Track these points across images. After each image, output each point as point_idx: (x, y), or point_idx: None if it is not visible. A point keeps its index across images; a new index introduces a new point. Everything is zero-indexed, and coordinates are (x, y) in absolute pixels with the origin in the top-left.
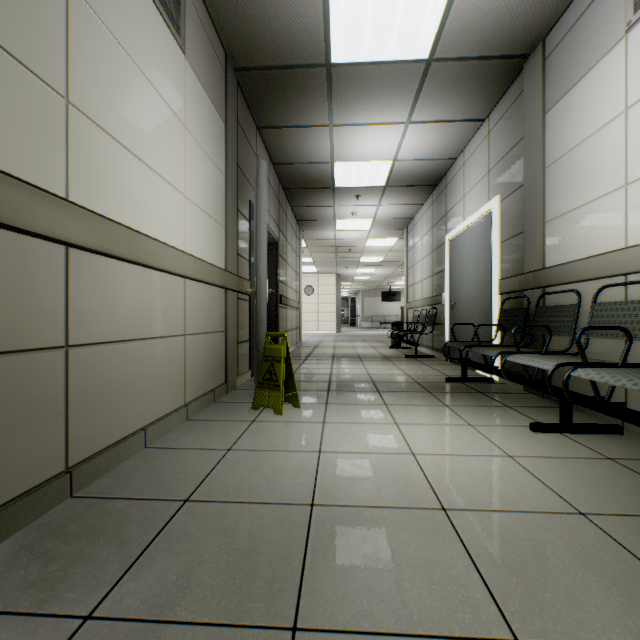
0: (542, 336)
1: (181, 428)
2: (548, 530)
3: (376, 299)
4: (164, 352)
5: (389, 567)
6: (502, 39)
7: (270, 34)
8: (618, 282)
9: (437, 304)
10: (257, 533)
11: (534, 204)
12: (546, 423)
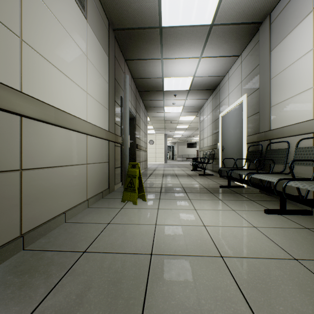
0: (269, 164)
1: (84, 212)
2: (278, 269)
3: (184, 146)
4: (75, 173)
5: (193, 291)
6: (249, 14)
7: (131, 11)
8: (309, 137)
9: (215, 149)
10: (121, 271)
11: (265, 97)
12: (272, 209)
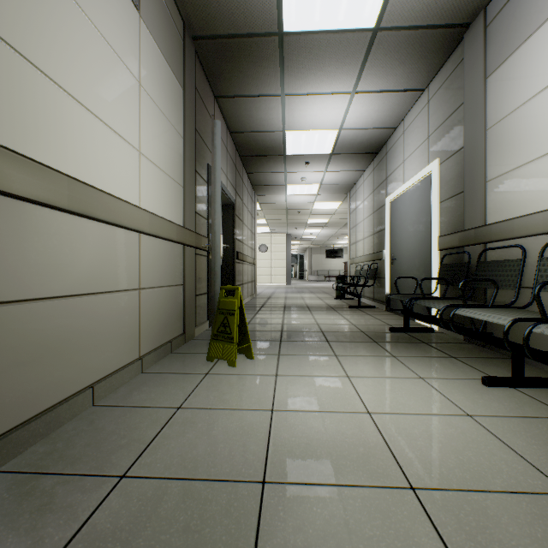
0: (483, 289)
1: (134, 382)
2: (539, 520)
3: (321, 256)
4: (116, 306)
5: None
6: (446, 7)
7: (225, 1)
8: None
9: (378, 260)
10: (198, 527)
11: (475, 164)
12: (498, 377)
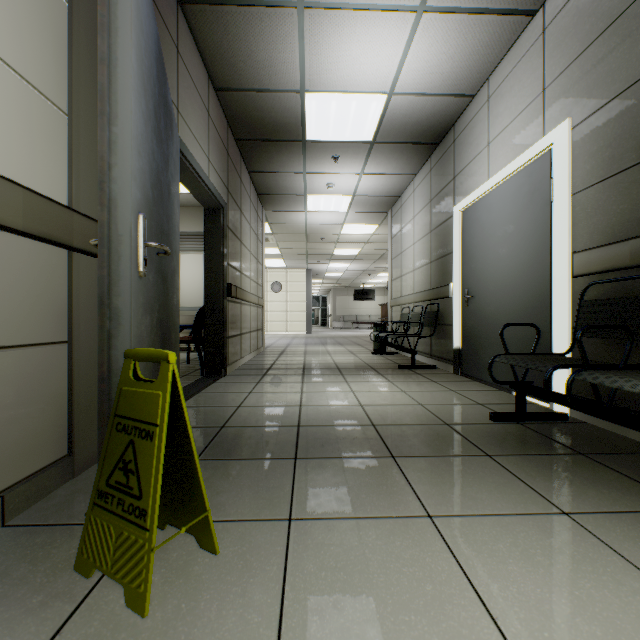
0: None
1: None
2: None
3: (348, 298)
4: None
5: None
6: None
7: None
8: None
9: (440, 298)
10: None
11: None
12: None
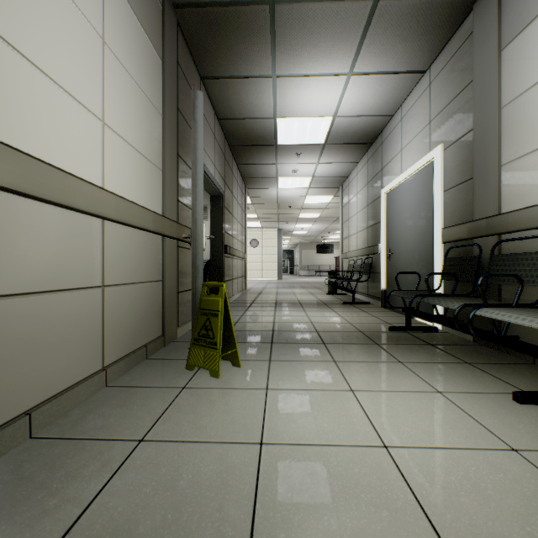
0: (497, 286)
1: (93, 400)
2: None
3: (312, 251)
4: (68, 308)
5: None
6: None
7: None
8: None
9: (373, 254)
10: None
11: (487, 147)
12: (533, 392)
